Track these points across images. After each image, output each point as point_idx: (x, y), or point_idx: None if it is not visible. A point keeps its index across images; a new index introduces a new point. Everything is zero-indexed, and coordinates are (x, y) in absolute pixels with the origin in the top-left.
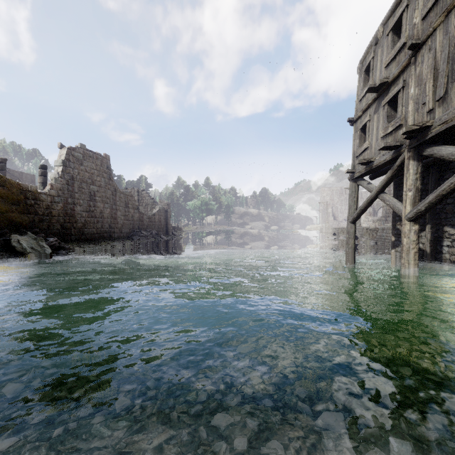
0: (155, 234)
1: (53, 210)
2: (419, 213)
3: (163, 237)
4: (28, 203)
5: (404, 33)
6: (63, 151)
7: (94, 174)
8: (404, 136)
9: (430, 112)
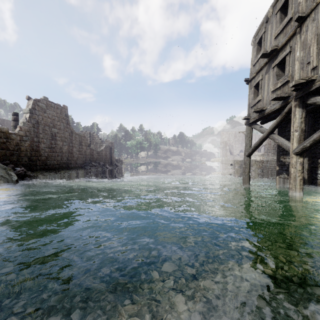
0: (102, 164)
1: (22, 147)
2: (305, 149)
3: (108, 167)
4: (0, 141)
5: (290, 11)
6: (30, 101)
7: (55, 120)
8: (292, 89)
9: (314, 69)
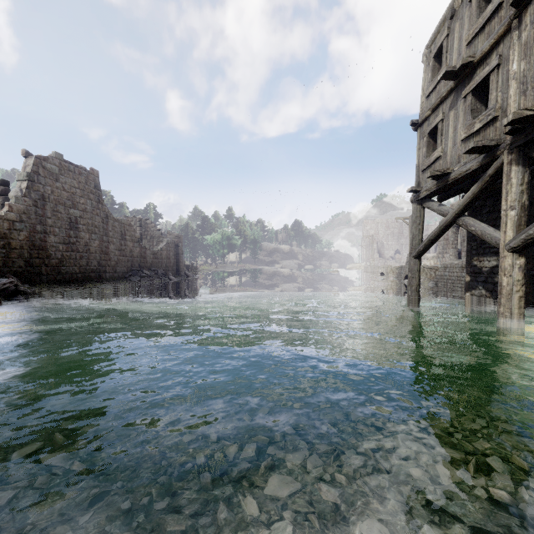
0: (161, 274)
1: (13, 241)
2: (530, 240)
3: (171, 277)
4: None
5: None
6: (29, 160)
7: (76, 194)
8: (506, 130)
9: None
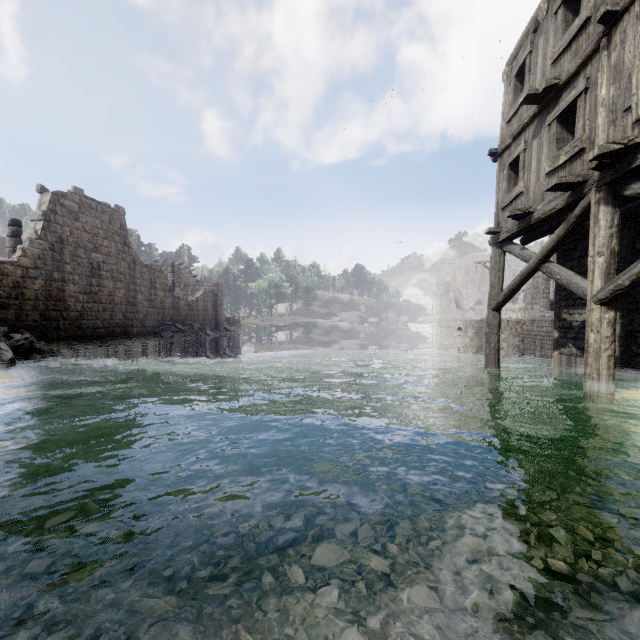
0: (197, 328)
1: (27, 290)
2: (619, 291)
3: (209, 333)
4: None
5: (586, 3)
6: (45, 197)
7: (99, 236)
8: (592, 165)
9: (639, 122)
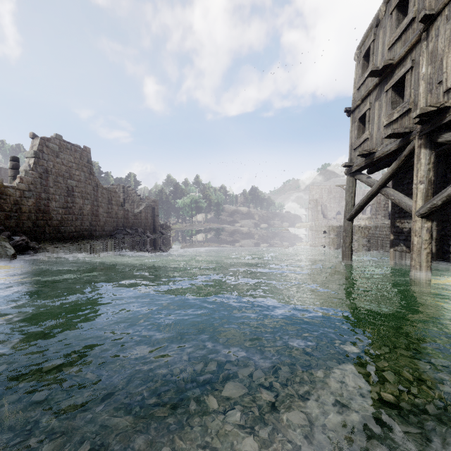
0: (141, 232)
1: (23, 206)
2: (434, 208)
3: (149, 235)
4: None
5: (412, 8)
6: (36, 141)
7: (73, 168)
8: (416, 121)
9: (448, 92)
